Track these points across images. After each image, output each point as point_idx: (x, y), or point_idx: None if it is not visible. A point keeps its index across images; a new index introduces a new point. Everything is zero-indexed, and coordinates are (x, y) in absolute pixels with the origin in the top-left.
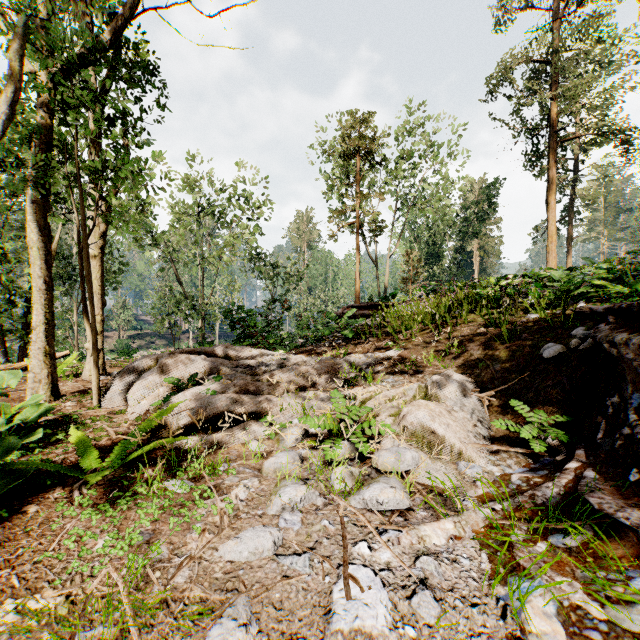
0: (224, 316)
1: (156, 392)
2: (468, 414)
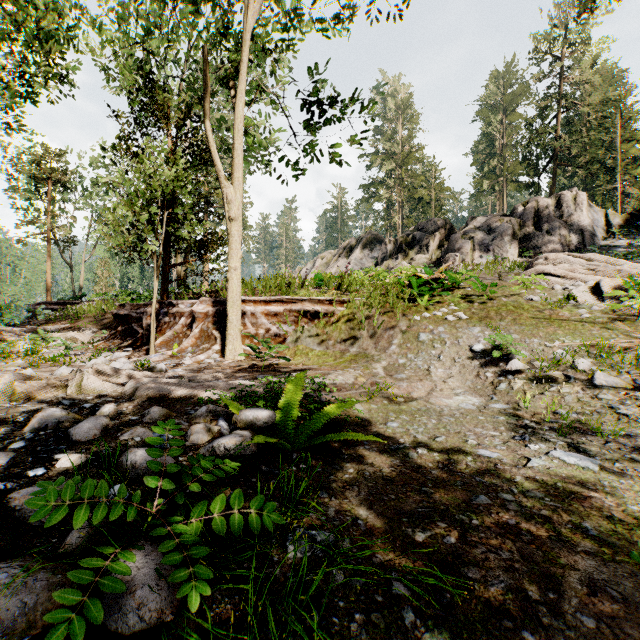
0: None
1: None
2: (92, 336)
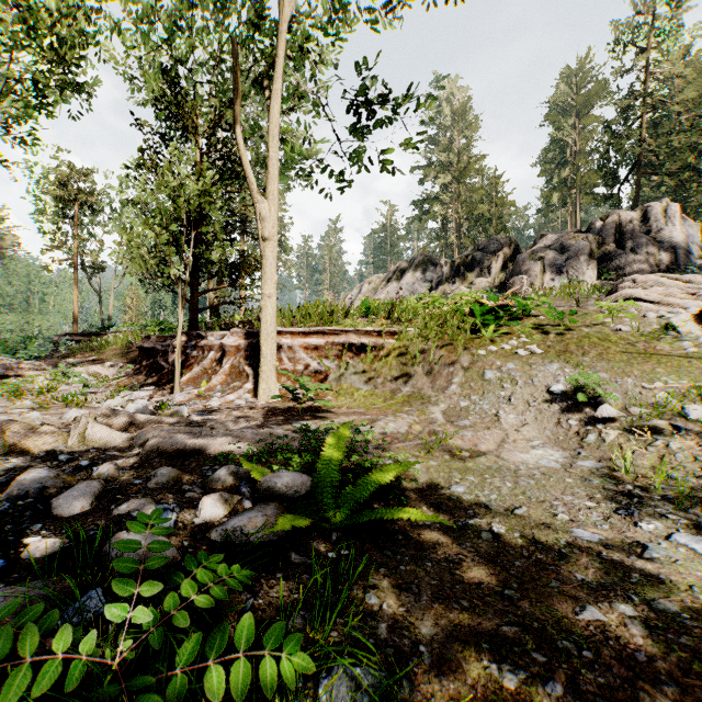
0: None
1: None
2: (116, 371)
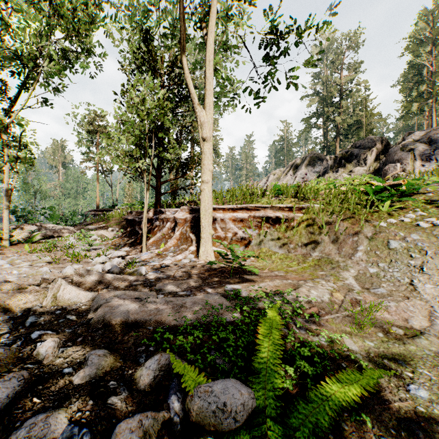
0: (12, 214)
1: (24, 234)
2: (114, 233)
